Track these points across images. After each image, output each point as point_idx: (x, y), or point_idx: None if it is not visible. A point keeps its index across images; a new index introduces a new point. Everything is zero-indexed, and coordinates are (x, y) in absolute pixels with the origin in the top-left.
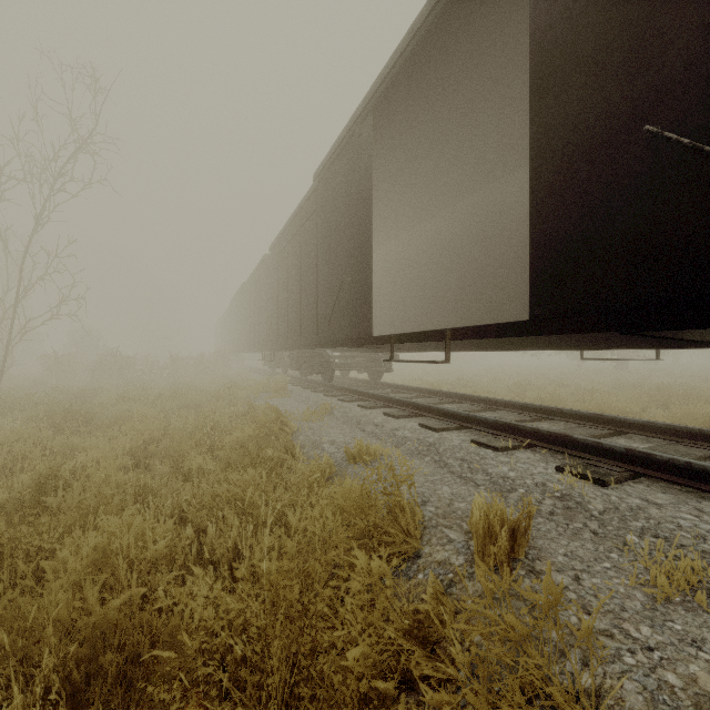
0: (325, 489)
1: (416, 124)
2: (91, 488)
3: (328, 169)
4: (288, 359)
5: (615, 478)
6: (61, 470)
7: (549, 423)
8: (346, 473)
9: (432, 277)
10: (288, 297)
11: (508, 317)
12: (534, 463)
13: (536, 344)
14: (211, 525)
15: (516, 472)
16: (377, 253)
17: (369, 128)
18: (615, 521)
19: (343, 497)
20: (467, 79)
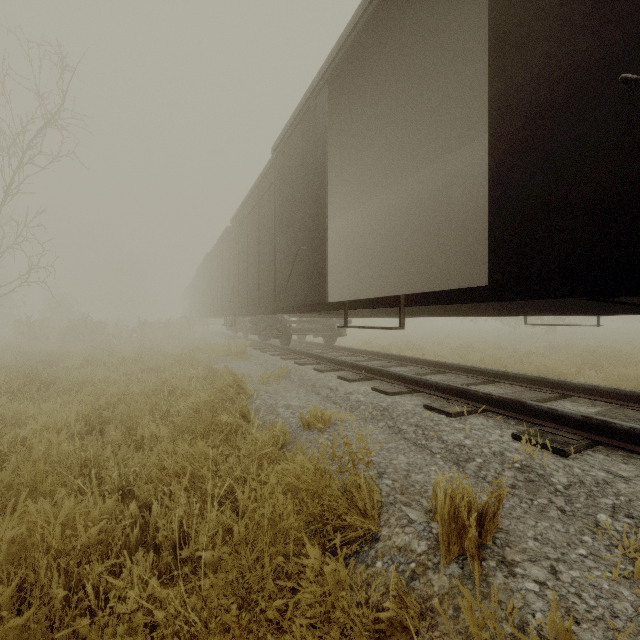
0: (275, 467)
1: (369, 100)
2: (25, 465)
3: (285, 143)
4: (249, 324)
5: (574, 447)
6: (4, 441)
7: (496, 386)
8: (300, 440)
9: (382, 248)
10: (248, 266)
11: (455, 285)
12: (488, 429)
13: (487, 310)
14: (156, 501)
15: (472, 439)
16: (332, 226)
17: (324, 101)
18: (582, 498)
19: (295, 473)
20: (418, 54)
